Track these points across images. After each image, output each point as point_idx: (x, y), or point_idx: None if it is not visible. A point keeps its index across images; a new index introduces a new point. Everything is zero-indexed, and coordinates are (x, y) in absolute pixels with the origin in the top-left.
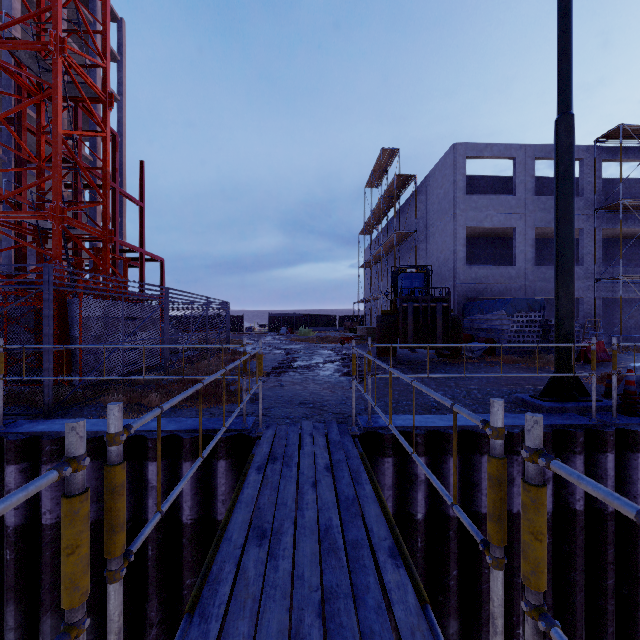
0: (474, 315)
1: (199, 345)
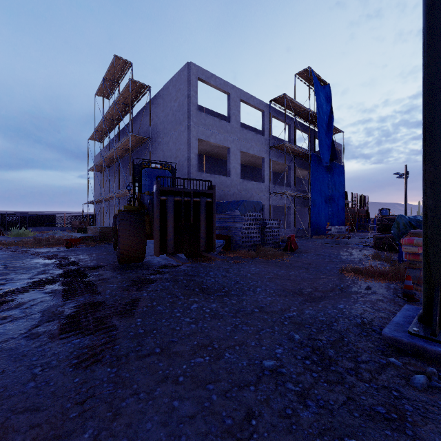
0: None
1: None
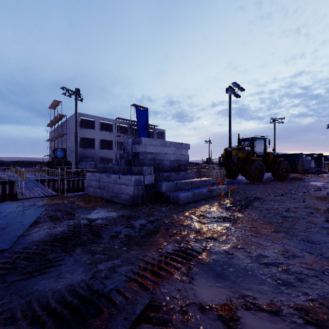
0: (81, 162)
1: (1, 167)
